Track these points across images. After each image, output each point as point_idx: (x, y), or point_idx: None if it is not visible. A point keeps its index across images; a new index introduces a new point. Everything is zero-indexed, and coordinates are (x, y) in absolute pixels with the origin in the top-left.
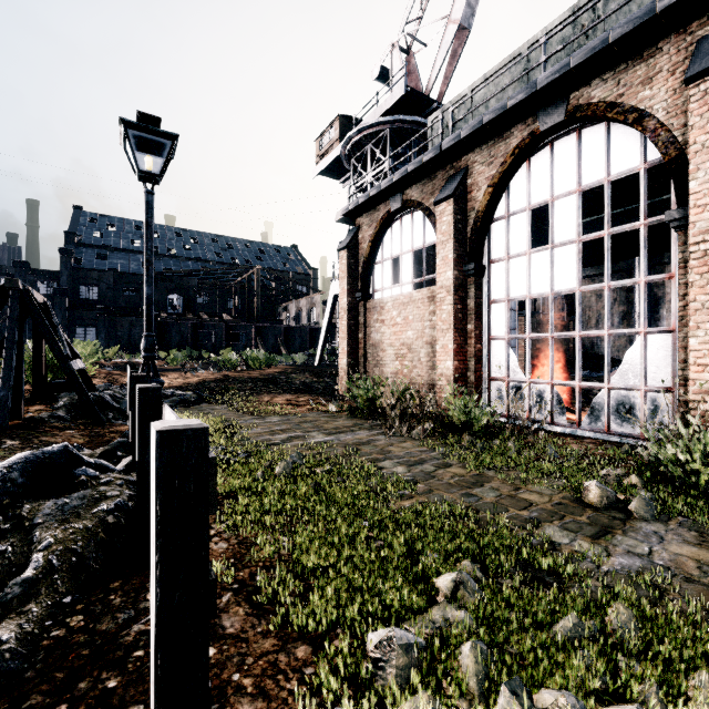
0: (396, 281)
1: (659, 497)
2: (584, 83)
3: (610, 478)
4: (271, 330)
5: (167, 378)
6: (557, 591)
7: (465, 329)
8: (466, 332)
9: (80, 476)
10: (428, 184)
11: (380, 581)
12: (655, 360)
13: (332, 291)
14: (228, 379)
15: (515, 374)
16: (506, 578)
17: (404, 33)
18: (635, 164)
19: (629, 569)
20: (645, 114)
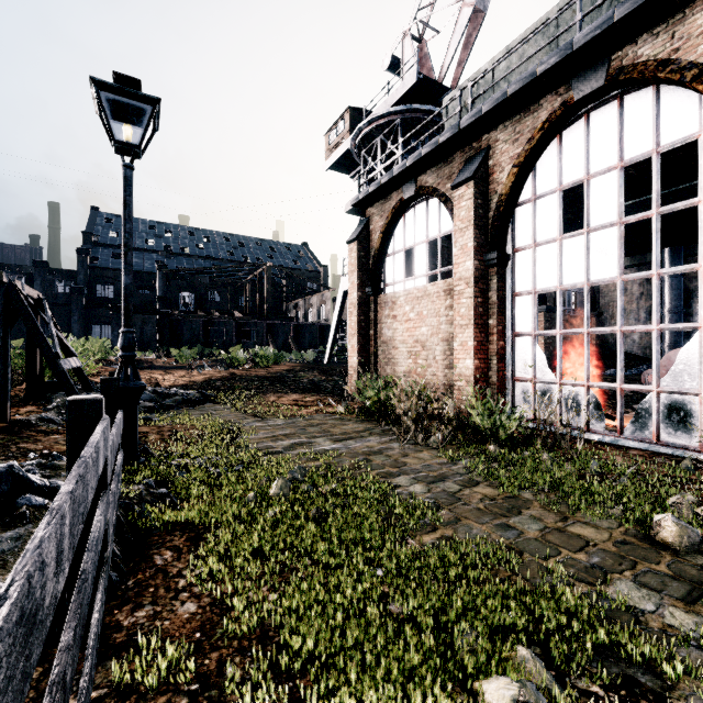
0: (408, 275)
1: None
2: (629, 41)
3: (683, 507)
4: (282, 327)
5: (173, 376)
6: None
7: (486, 325)
8: (488, 328)
9: (21, 507)
10: (444, 168)
11: None
12: None
13: (342, 287)
14: (234, 377)
15: (544, 375)
16: (585, 681)
17: (416, 20)
18: (692, 131)
19: None
20: None
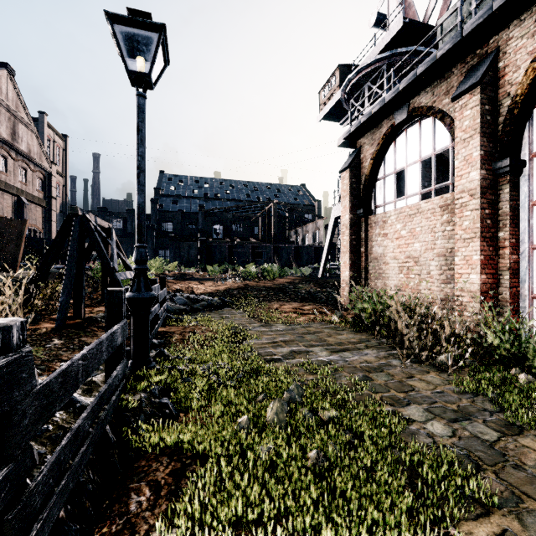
0: (397, 197)
1: None
2: None
3: None
4: (285, 249)
5: (204, 285)
6: None
7: (495, 237)
8: (496, 241)
9: None
10: (440, 85)
11: None
12: None
13: (333, 215)
14: (247, 287)
15: None
16: None
17: None
18: None
19: None
20: None
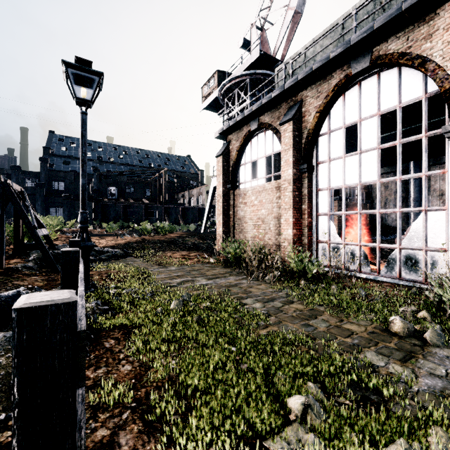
0: (254, 177)
1: (444, 328)
2: (383, 40)
3: (408, 313)
4: (174, 209)
5: (105, 240)
6: (385, 413)
7: (301, 208)
8: (301, 210)
9: None
10: (275, 112)
11: (245, 405)
12: (433, 229)
13: (213, 184)
14: (145, 241)
15: (334, 239)
16: (342, 398)
17: (259, 17)
18: (419, 95)
19: (434, 389)
20: (427, 60)
